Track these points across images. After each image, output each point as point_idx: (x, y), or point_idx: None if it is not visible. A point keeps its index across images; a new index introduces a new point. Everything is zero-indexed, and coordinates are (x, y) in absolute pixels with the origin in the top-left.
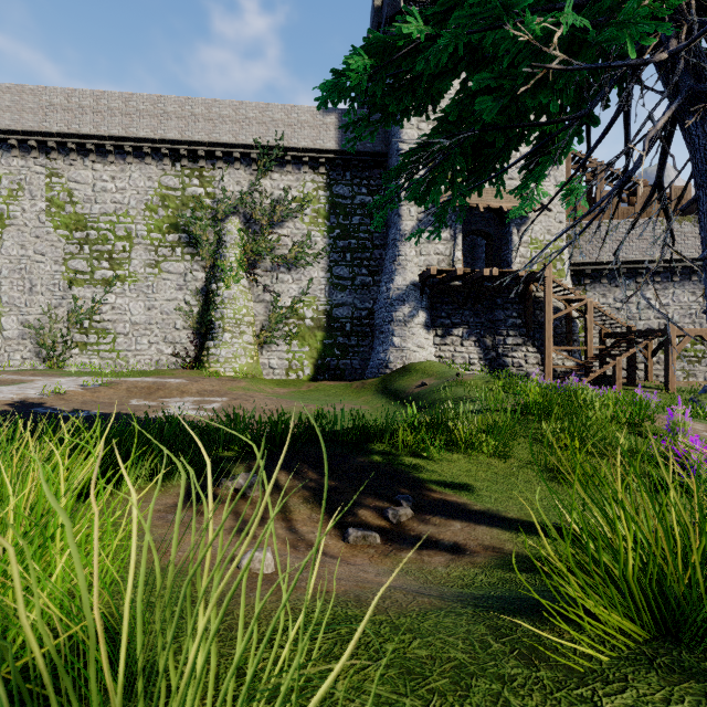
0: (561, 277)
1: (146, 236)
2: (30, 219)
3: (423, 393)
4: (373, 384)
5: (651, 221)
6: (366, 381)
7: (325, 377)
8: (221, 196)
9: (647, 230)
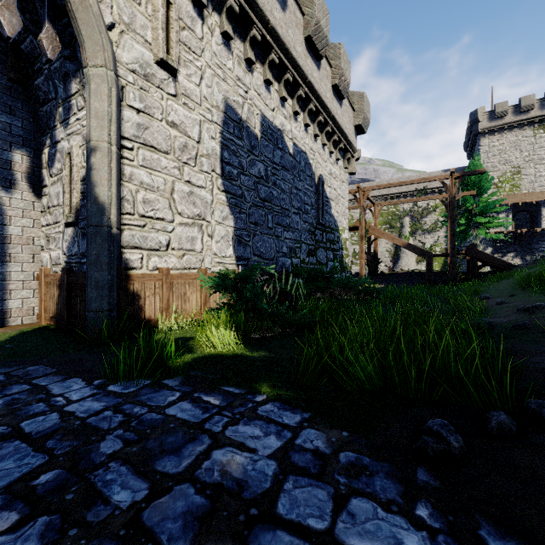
0: None
1: None
2: None
3: None
4: None
5: None
6: None
7: None
8: (402, 210)
9: None
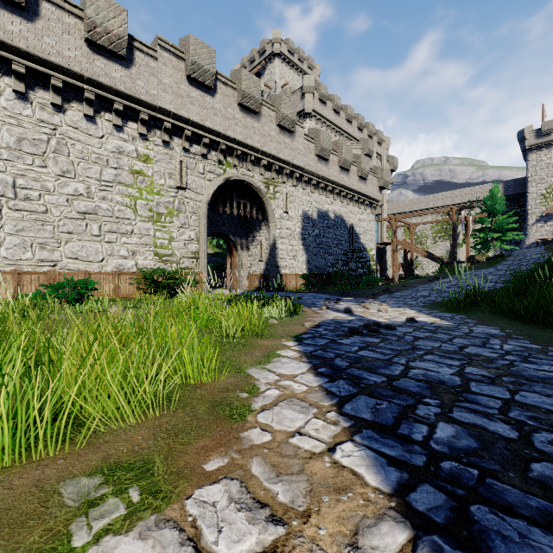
0: None
1: (431, 236)
2: (399, 235)
3: None
4: None
5: None
6: None
7: None
8: None
9: None
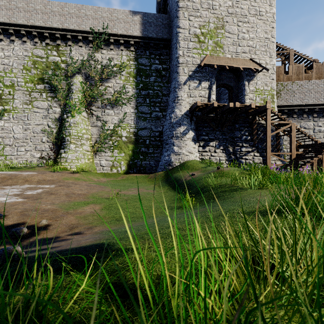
0: None
1: (23, 86)
2: None
3: (193, 182)
4: (161, 175)
5: (322, 81)
6: (157, 173)
7: (134, 171)
8: (70, 62)
9: (320, 86)
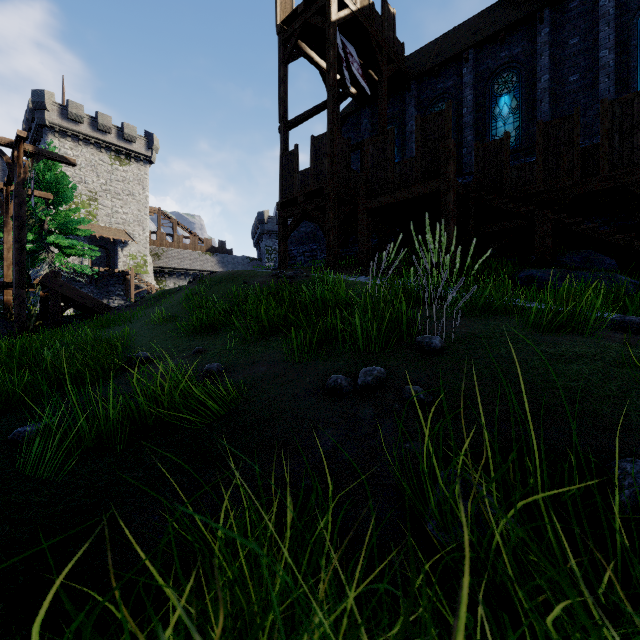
0: (146, 274)
1: None
2: None
3: None
4: None
5: (194, 252)
6: None
7: None
8: None
9: (193, 256)
